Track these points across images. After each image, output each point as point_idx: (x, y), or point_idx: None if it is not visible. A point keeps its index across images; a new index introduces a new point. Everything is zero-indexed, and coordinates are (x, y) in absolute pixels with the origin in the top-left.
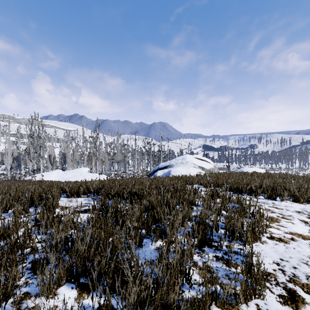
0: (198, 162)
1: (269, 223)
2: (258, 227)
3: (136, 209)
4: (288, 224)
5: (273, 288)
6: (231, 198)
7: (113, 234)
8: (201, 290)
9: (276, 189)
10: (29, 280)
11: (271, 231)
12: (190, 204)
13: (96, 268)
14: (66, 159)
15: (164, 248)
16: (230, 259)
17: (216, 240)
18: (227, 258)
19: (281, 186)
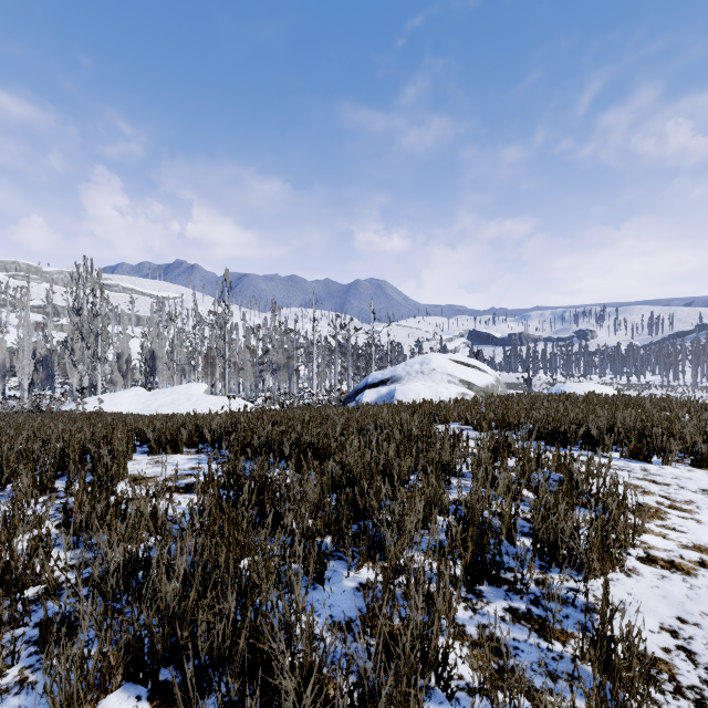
0: (460, 372)
1: (643, 522)
2: (617, 535)
3: (312, 484)
4: (687, 523)
5: (669, 705)
6: (542, 458)
7: (250, 550)
8: (478, 707)
9: (650, 436)
10: (30, 675)
11: (647, 542)
12: (443, 473)
13: (199, 646)
14: (156, 364)
15: (380, 587)
16: (549, 618)
17: (509, 565)
18: (542, 616)
19: (661, 427)
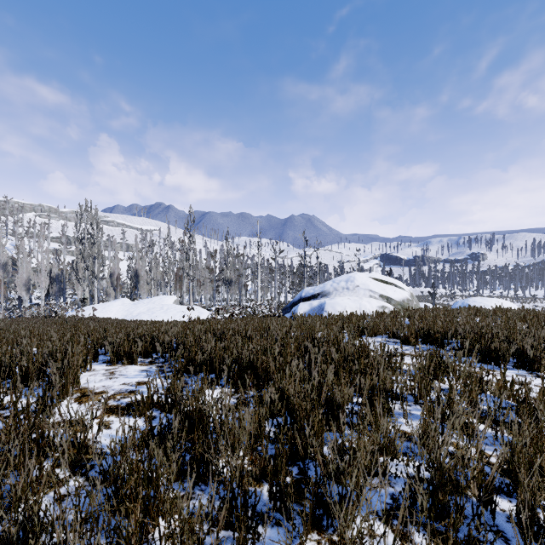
0: (379, 288)
1: None
2: None
3: (248, 416)
4: None
5: None
6: None
7: (160, 536)
8: None
9: None
10: None
11: None
12: (387, 400)
13: None
14: (139, 280)
15: None
16: None
17: None
18: None
19: None
